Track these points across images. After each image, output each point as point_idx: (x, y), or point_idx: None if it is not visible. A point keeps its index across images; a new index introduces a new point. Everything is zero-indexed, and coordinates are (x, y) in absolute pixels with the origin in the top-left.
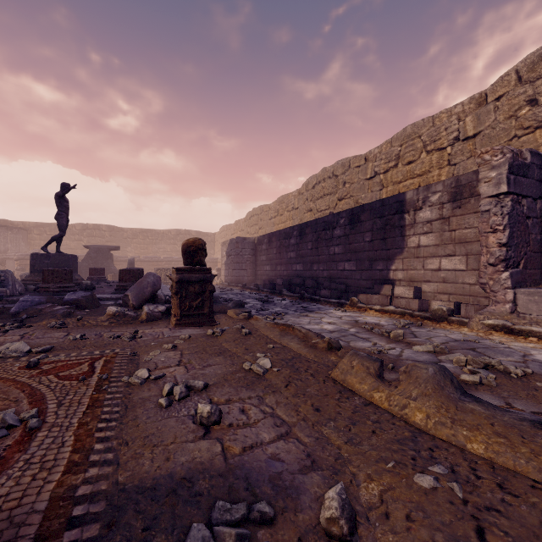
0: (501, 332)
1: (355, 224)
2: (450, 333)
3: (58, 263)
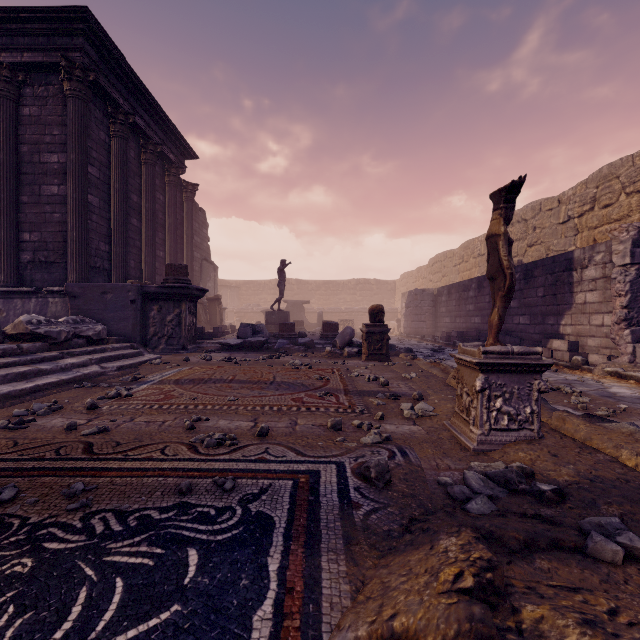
0: (615, 377)
1: (529, 279)
2: (571, 376)
3: (280, 318)
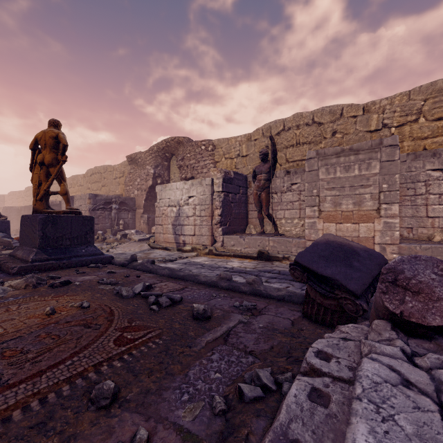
0: None
1: None
2: None
3: None
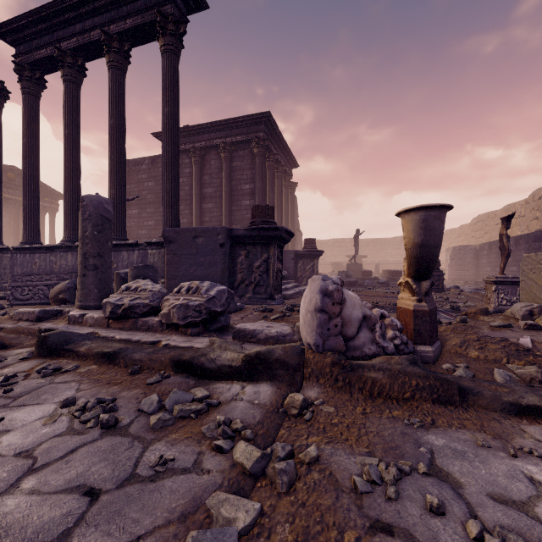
0: None
1: None
2: None
3: (357, 268)
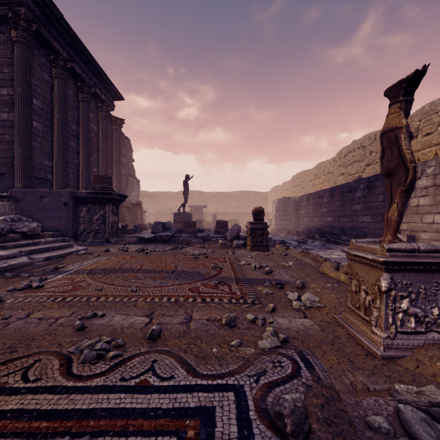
0: None
1: (371, 189)
2: None
3: (185, 218)
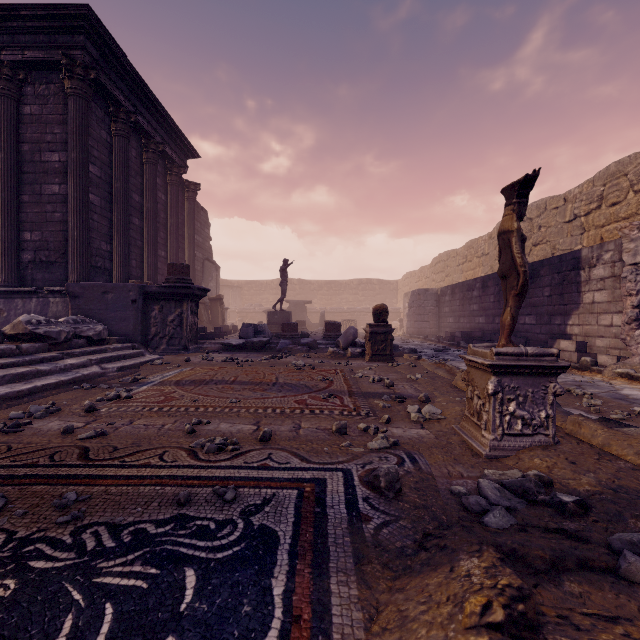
0: (626, 378)
1: (534, 279)
2: (580, 377)
3: (283, 318)
